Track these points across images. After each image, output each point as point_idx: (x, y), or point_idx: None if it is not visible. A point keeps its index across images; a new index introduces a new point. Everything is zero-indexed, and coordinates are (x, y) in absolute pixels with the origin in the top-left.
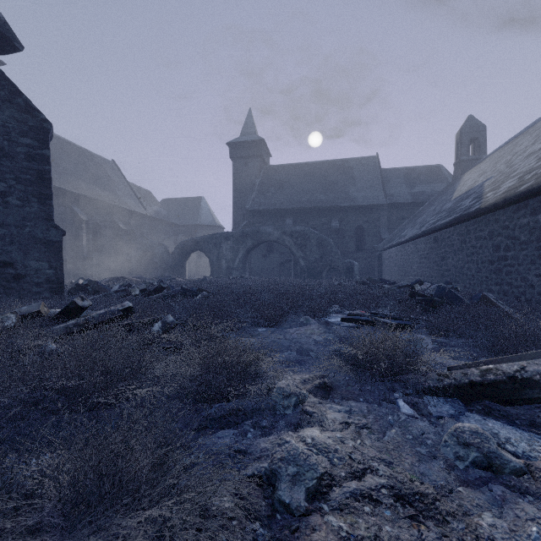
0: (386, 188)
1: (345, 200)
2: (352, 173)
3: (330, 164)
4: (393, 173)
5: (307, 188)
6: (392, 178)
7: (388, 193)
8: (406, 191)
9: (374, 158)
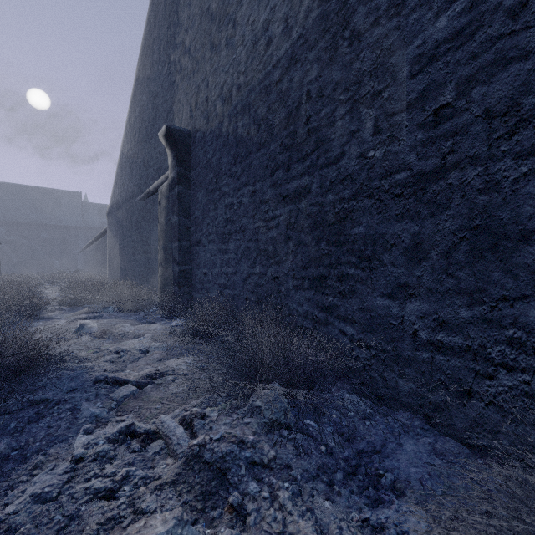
0: (85, 216)
1: (53, 220)
2: (60, 201)
3: (43, 191)
4: (92, 206)
5: (20, 207)
6: (90, 210)
7: (86, 219)
8: (98, 220)
9: (78, 194)
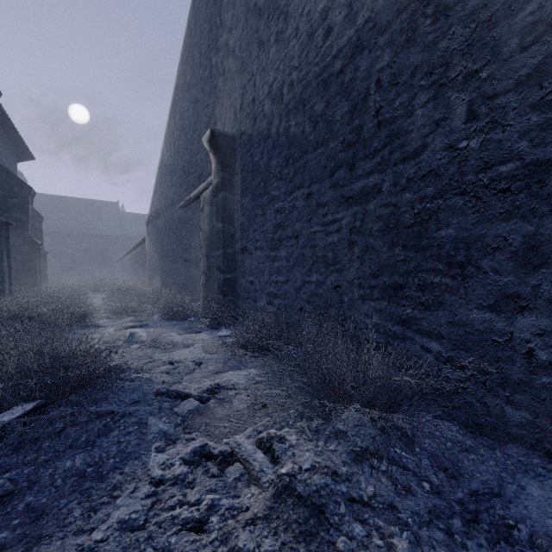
0: (123, 225)
1: (93, 230)
2: (100, 212)
3: (84, 202)
4: (128, 216)
5: (63, 217)
6: (127, 219)
7: (123, 229)
8: (134, 229)
9: (116, 204)
